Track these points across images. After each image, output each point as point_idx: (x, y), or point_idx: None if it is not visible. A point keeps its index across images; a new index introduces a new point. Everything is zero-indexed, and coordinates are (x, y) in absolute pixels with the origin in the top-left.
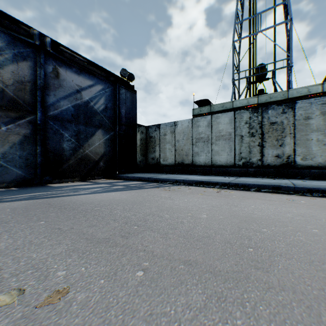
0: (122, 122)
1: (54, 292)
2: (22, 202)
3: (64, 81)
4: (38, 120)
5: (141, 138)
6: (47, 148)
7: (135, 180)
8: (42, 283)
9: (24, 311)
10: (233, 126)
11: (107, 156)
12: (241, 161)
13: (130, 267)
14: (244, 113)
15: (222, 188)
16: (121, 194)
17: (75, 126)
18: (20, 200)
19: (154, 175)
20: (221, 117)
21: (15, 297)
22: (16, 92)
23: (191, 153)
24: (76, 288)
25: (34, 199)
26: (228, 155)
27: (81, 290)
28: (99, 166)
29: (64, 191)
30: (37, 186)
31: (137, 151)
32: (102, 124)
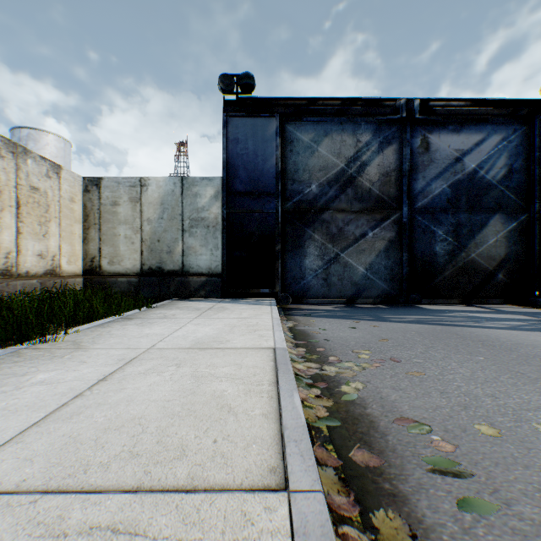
0: None
1: None
2: (416, 326)
3: (436, 151)
4: (403, 217)
5: None
6: (413, 255)
7: None
8: None
9: None
10: None
11: (511, 262)
12: None
13: None
14: None
15: None
16: None
17: (452, 216)
18: (409, 322)
19: None
20: None
21: None
22: (381, 188)
23: None
24: None
25: (426, 324)
26: None
27: None
28: (493, 281)
29: (456, 319)
30: (405, 306)
31: None
32: (501, 203)
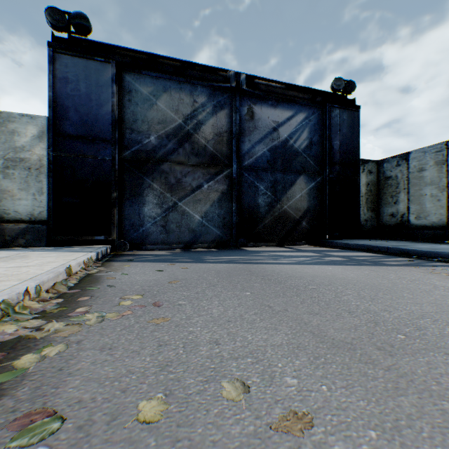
0: (334, 160)
1: (289, 412)
2: (223, 265)
3: (259, 120)
4: (234, 173)
5: (367, 182)
6: (242, 205)
7: (360, 249)
8: (268, 386)
9: (256, 425)
10: None
11: (311, 213)
12: None
13: (428, 428)
14: None
15: None
16: (343, 270)
17: (271, 174)
18: (220, 262)
19: (397, 244)
20: None
21: (239, 393)
22: (215, 146)
23: None
24: (324, 422)
25: (233, 263)
26: None
27: (335, 432)
28: (300, 227)
29: (262, 257)
30: (233, 249)
31: (360, 203)
32: (305, 167)
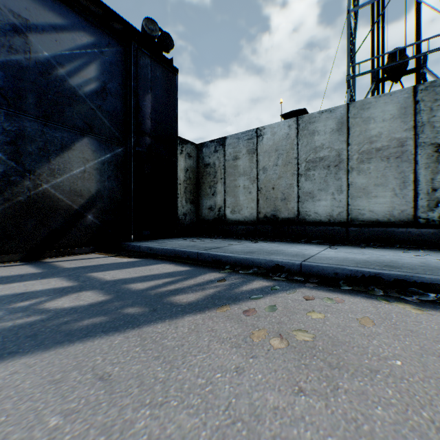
0: (144, 128)
1: None
2: None
3: None
4: None
5: (187, 168)
6: None
7: (167, 256)
8: None
9: None
10: (409, 122)
11: (105, 201)
12: (436, 211)
13: None
14: None
15: None
16: None
17: (9, 118)
18: None
19: (212, 244)
20: (374, 105)
21: None
22: None
23: (295, 195)
24: None
25: None
26: (396, 195)
27: None
28: (83, 224)
29: None
30: None
31: (178, 192)
32: (93, 125)
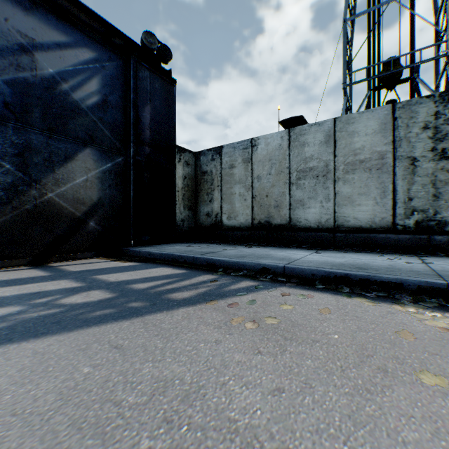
0: (143, 138)
1: None
2: None
3: None
4: None
5: (185, 175)
6: None
7: (165, 261)
8: None
9: None
10: (388, 137)
11: (107, 208)
12: (412, 218)
13: None
14: (419, 106)
15: (431, 304)
16: (20, 374)
17: (17, 132)
18: None
19: (208, 249)
20: (358, 120)
21: None
22: None
23: (287, 202)
24: None
25: None
26: (378, 204)
27: None
28: (85, 230)
29: None
30: None
31: (176, 199)
32: (95, 136)
